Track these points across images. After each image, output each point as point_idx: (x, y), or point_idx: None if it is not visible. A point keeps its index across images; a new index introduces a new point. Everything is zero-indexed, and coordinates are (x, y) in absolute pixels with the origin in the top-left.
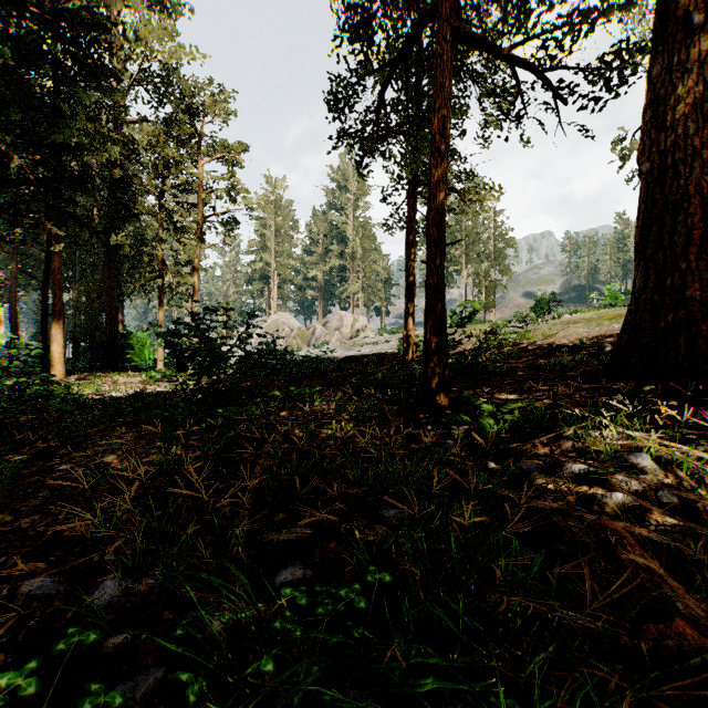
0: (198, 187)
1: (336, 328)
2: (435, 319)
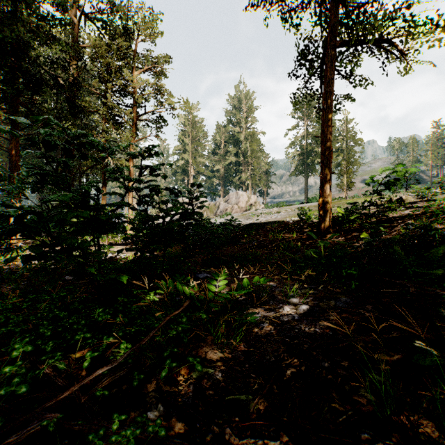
0: (133, 92)
1: (235, 203)
2: None
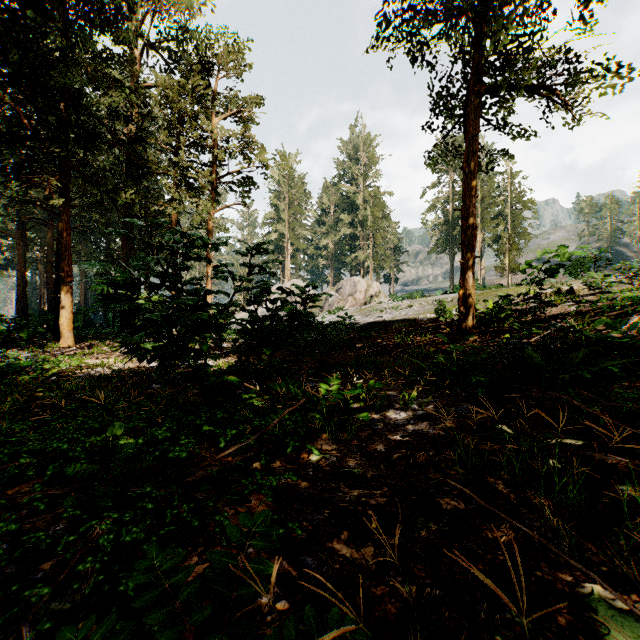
0: (212, 146)
1: (350, 293)
2: None
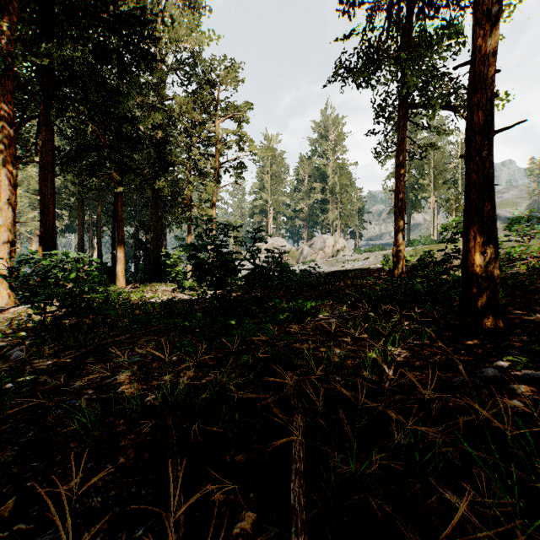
0: (215, 141)
1: (320, 248)
2: (480, 223)
